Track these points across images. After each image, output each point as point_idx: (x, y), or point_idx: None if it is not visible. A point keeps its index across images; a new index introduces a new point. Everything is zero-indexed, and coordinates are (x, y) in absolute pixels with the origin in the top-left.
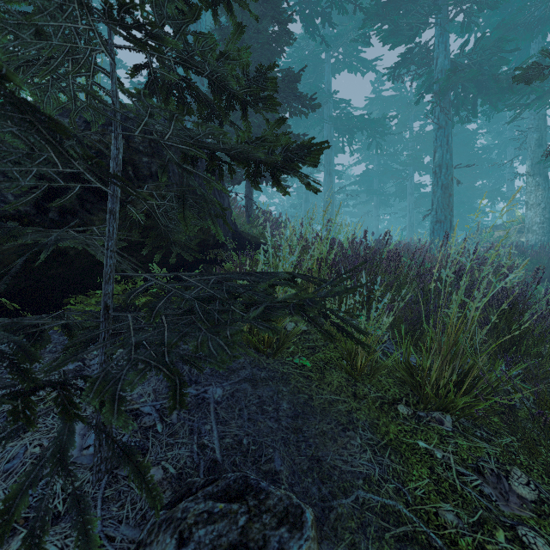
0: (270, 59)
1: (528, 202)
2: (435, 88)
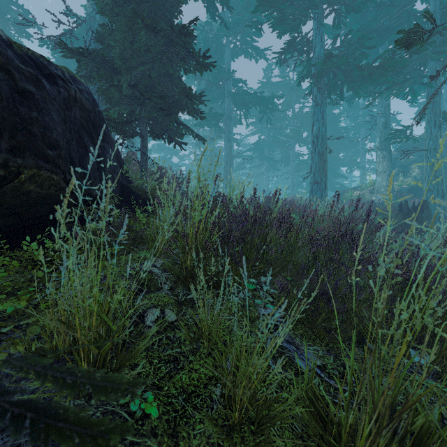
0: (166, 17)
1: (377, 170)
2: (313, 72)
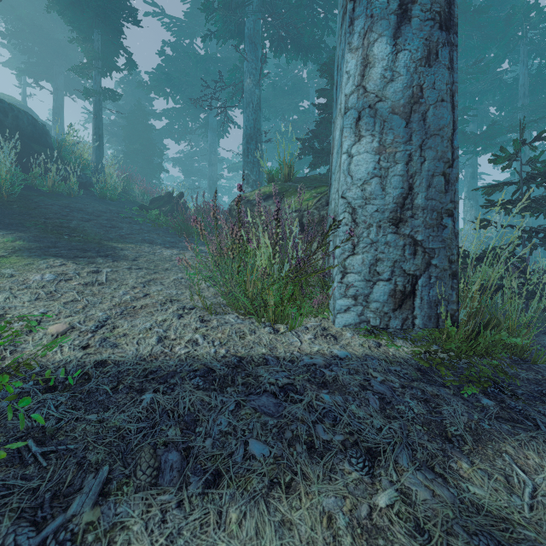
0: None
1: (465, 218)
2: None
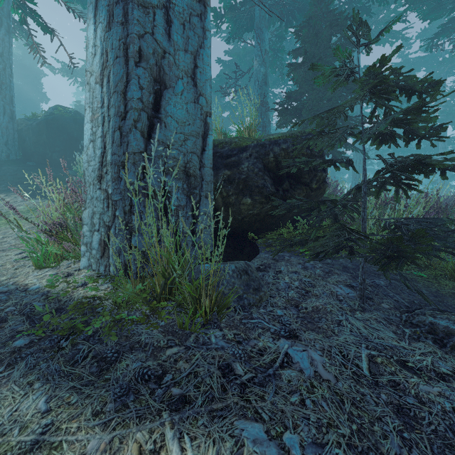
0: (331, 63)
1: None
2: None
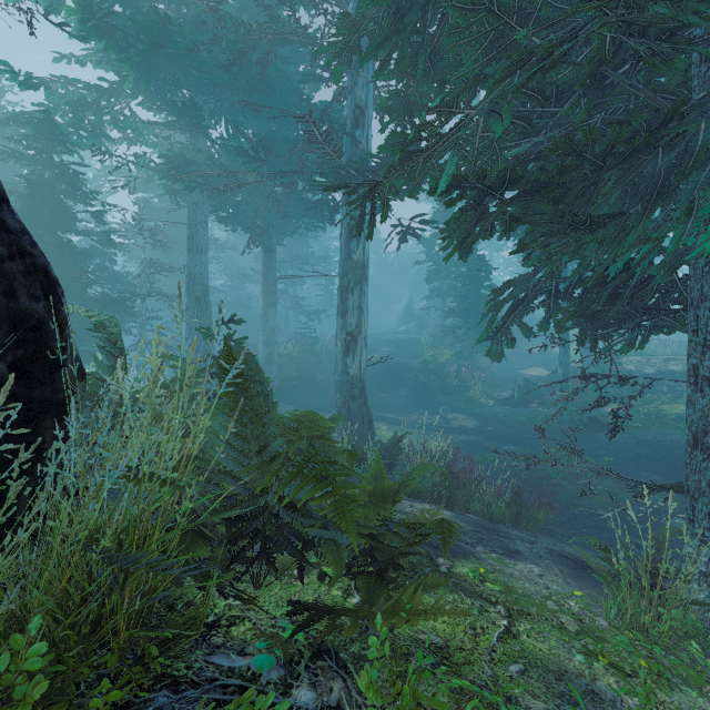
0: None
1: None
2: None
